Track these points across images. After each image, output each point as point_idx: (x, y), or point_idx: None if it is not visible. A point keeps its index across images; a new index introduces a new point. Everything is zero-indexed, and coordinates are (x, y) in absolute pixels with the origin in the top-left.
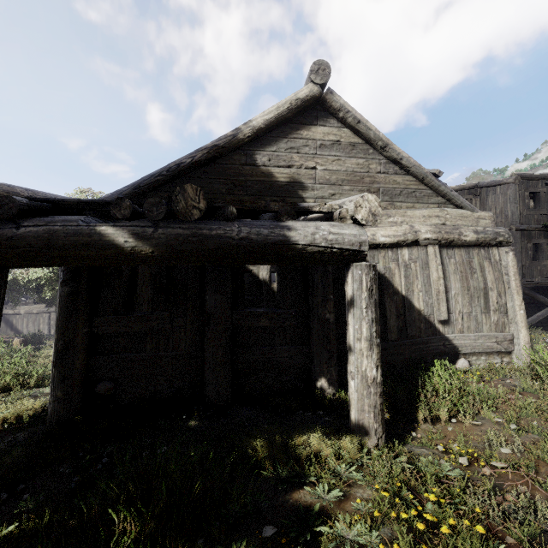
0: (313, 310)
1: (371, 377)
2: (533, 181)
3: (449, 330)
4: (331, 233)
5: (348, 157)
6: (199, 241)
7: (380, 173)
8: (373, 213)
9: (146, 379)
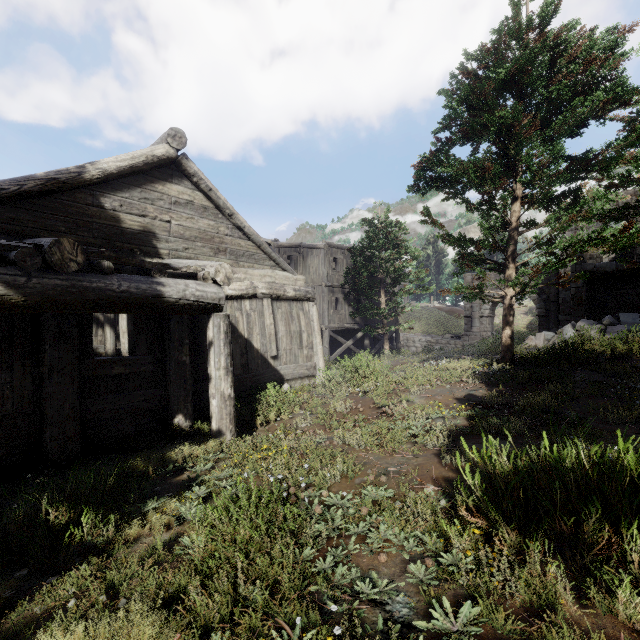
0: (170, 354)
1: (227, 394)
2: (336, 249)
3: (278, 364)
4: (198, 290)
5: (201, 218)
6: (79, 292)
7: (228, 236)
8: (228, 277)
9: None
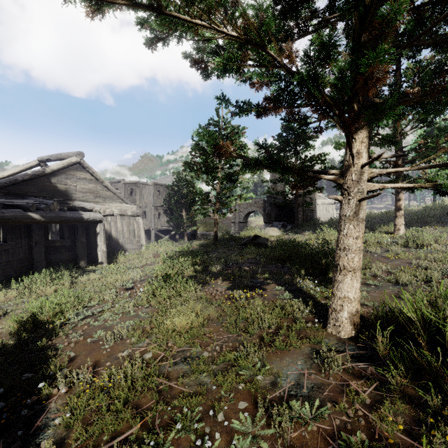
0: (78, 238)
1: (104, 250)
2: (159, 186)
3: (124, 244)
4: (94, 216)
5: (89, 184)
6: (59, 218)
7: (101, 190)
8: (104, 211)
9: (3, 271)
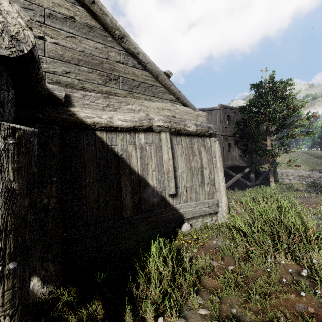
0: None
1: None
2: (228, 109)
3: (177, 202)
4: None
5: (85, 38)
6: None
7: (120, 62)
8: (13, 35)
9: None
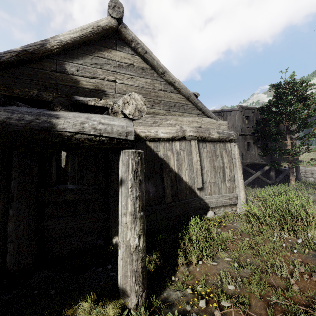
0: (111, 185)
1: (133, 246)
2: (247, 110)
3: (203, 194)
4: (101, 123)
5: (140, 77)
6: None
7: (161, 90)
8: (139, 109)
9: None
